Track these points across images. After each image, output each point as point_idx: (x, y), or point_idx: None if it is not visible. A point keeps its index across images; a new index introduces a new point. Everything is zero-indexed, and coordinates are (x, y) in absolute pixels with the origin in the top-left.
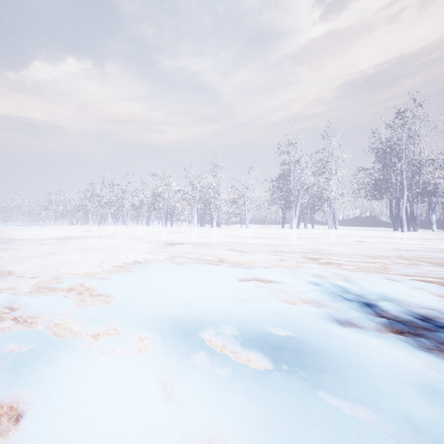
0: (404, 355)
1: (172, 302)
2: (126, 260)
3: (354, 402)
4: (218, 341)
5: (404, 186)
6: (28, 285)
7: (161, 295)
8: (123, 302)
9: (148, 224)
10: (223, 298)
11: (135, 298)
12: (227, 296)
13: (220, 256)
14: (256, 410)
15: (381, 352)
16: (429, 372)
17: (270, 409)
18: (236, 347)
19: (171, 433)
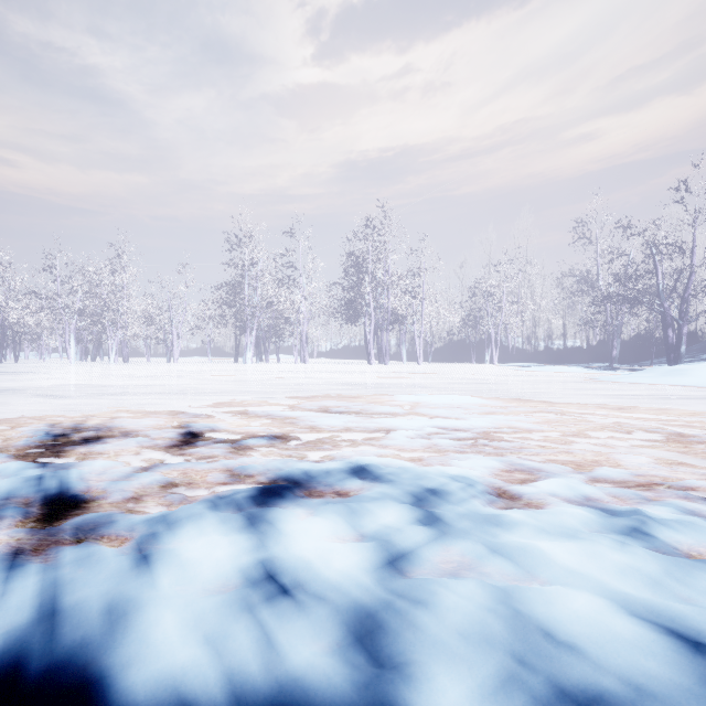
0: None
1: None
2: None
3: None
4: None
5: (372, 311)
6: None
7: None
8: None
9: None
10: None
11: None
12: None
13: (3, 405)
14: None
15: None
16: None
17: None
18: None
19: None
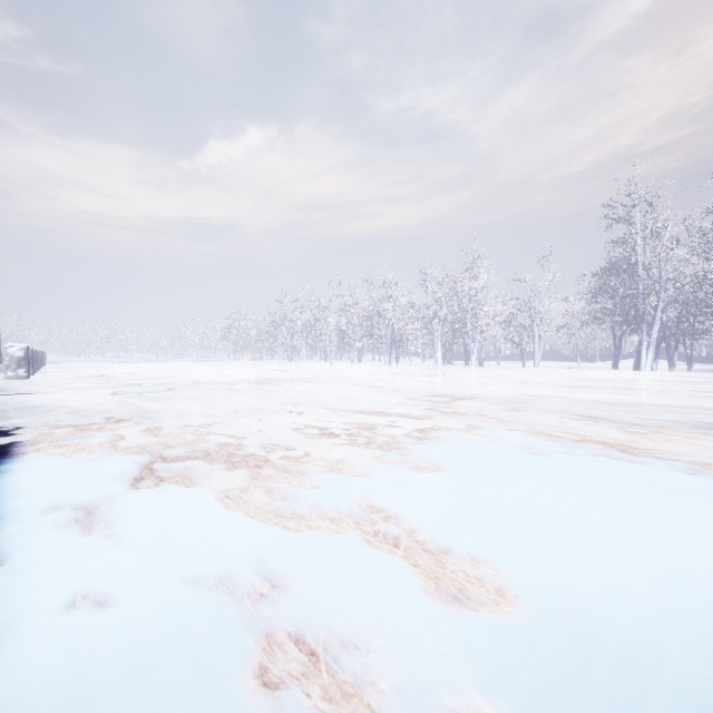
0: None
1: None
2: (393, 432)
3: None
4: None
5: None
6: (261, 487)
7: (682, 601)
8: (577, 617)
9: (359, 360)
10: None
11: (600, 602)
12: None
13: (586, 433)
14: None
15: None
16: None
17: None
18: None
19: None
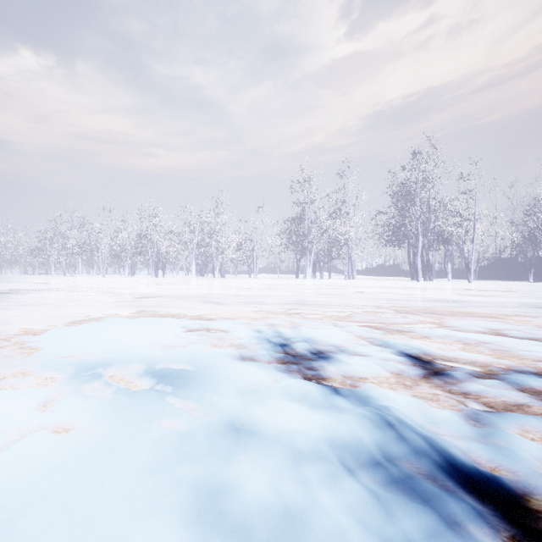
0: (264, 375)
1: (97, 349)
2: (77, 315)
3: (188, 400)
4: (120, 375)
5: (419, 233)
6: None
7: (90, 345)
8: (44, 351)
9: (133, 274)
10: (153, 345)
11: (60, 348)
12: (160, 343)
13: (194, 309)
14: (108, 408)
15: (245, 373)
16: (268, 383)
17: (120, 407)
18: (131, 378)
19: (31, 422)
